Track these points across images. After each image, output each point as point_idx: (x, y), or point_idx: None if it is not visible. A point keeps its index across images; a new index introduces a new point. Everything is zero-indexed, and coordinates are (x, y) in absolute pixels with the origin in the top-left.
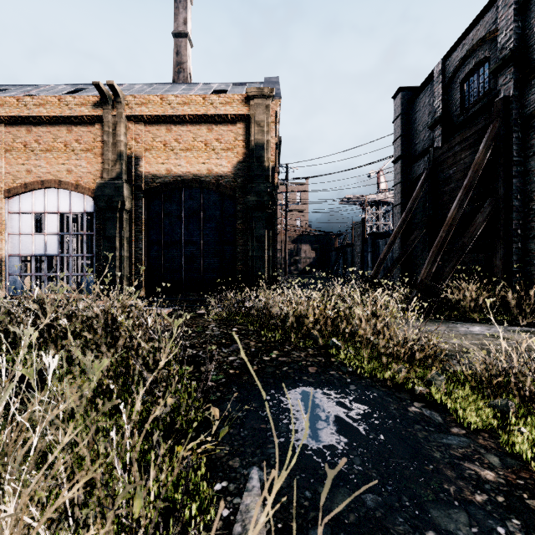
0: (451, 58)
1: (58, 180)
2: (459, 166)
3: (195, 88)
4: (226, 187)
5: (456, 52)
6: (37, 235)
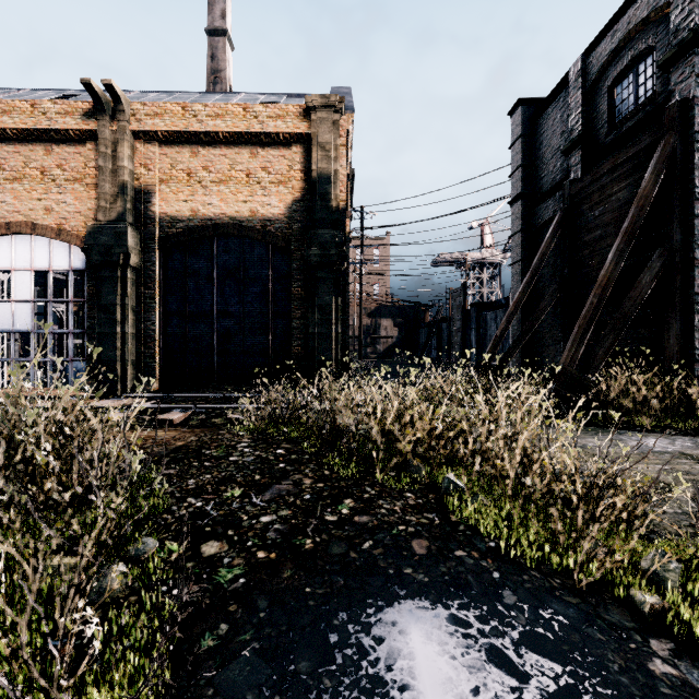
0: (596, 52)
1: (31, 222)
2: (609, 205)
3: (234, 98)
4: (277, 236)
5: (602, 43)
6: None
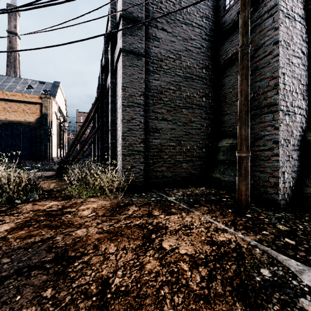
0: None
1: None
2: None
3: (19, 82)
4: (33, 126)
5: None
6: None
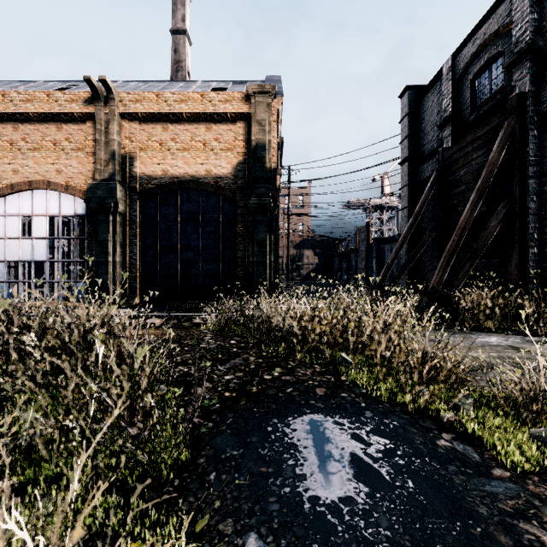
0: (462, 53)
1: (46, 180)
2: (470, 167)
3: (193, 85)
4: (226, 189)
5: (466, 47)
6: (24, 239)
